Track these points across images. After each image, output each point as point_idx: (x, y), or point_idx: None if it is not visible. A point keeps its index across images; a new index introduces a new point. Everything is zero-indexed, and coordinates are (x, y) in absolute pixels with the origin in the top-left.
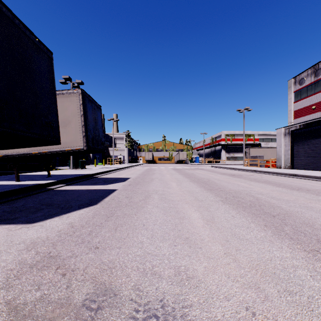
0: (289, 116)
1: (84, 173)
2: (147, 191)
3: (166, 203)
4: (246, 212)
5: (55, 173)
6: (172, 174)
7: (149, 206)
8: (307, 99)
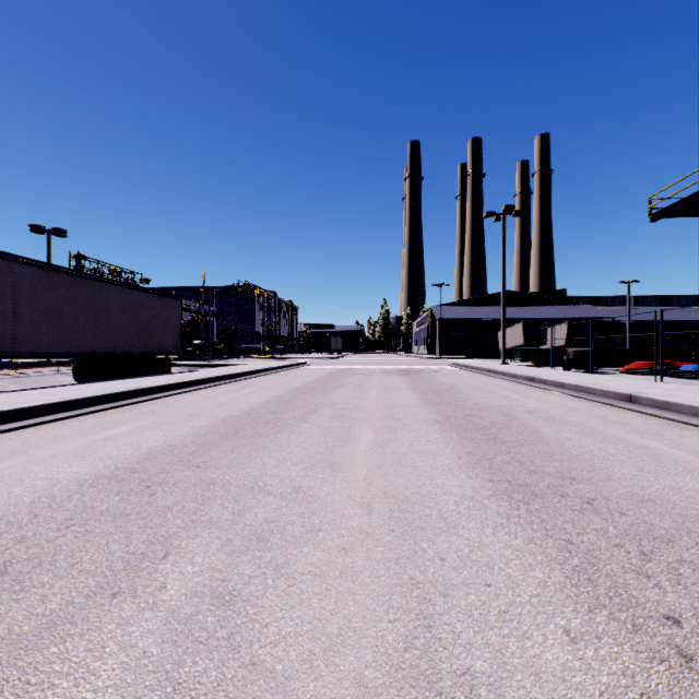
0: None
1: None
2: None
3: None
4: None
5: None
6: None
7: None
8: None
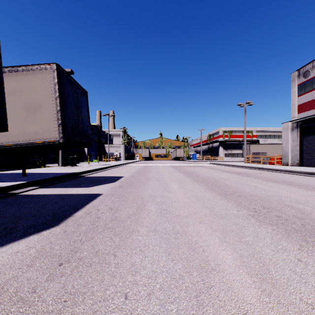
0: (292, 110)
1: (71, 171)
2: (141, 198)
3: (168, 222)
4: (313, 246)
5: (37, 172)
6: (170, 172)
7: (142, 229)
8: (312, 92)
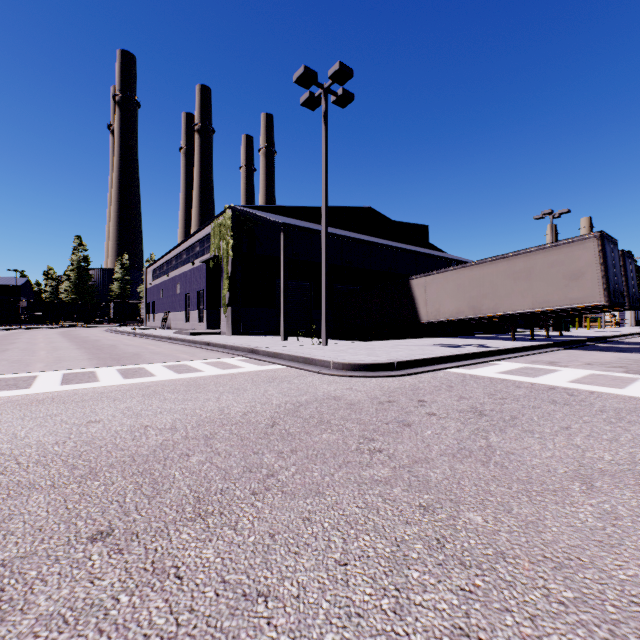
0: None
1: (591, 335)
2: None
3: None
4: None
5: (551, 334)
6: None
7: None
8: None
